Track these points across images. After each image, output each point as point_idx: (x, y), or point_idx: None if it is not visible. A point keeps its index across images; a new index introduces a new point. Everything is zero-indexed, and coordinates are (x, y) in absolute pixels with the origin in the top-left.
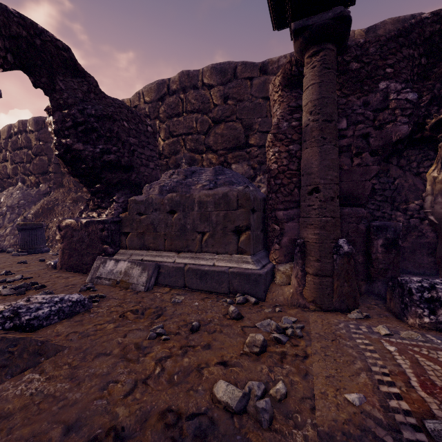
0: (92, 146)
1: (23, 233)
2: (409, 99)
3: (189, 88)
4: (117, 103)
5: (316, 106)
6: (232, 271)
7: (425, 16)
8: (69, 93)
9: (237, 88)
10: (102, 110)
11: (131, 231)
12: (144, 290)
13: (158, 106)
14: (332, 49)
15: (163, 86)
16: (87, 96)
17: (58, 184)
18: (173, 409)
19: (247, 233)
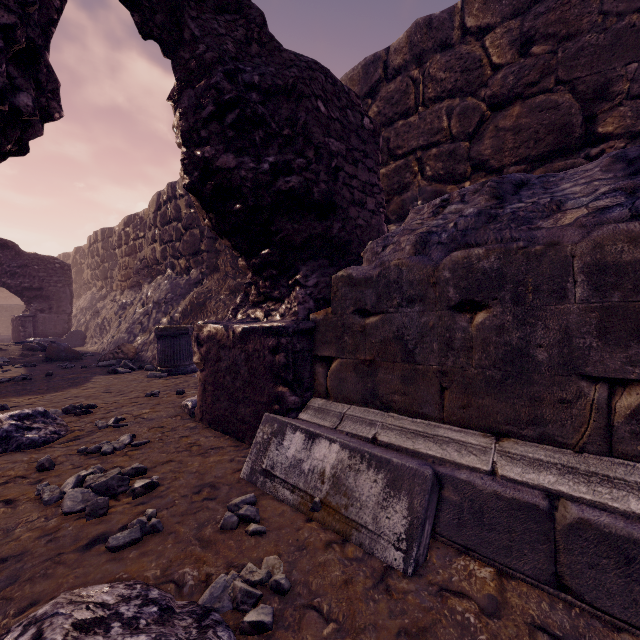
0: (253, 159)
1: (162, 342)
2: None
3: (431, 52)
4: (303, 60)
5: None
6: None
7: None
8: (208, 43)
9: (559, 10)
10: (274, 75)
11: (339, 356)
12: (404, 568)
13: (365, 106)
14: None
15: (375, 67)
16: (244, 51)
17: (212, 268)
18: None
19: None
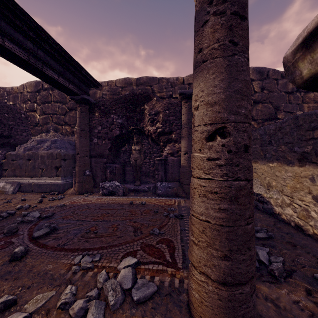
0: None
1: None
2: (119, 122)
3: (55, 89)
4: (0, 104)
5: (79, 125)
6: (51, 183)
7: (127, 93)
8: None
9: None
10: None
11: (8, 168)
12: (11, 193)
13: (36, 95)
14: (84, 106)
15: (39, 84)
16: None
17: None
18: (2, 210)
19: (60, 168)
